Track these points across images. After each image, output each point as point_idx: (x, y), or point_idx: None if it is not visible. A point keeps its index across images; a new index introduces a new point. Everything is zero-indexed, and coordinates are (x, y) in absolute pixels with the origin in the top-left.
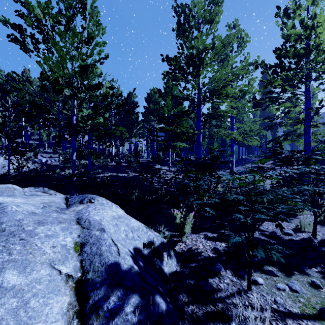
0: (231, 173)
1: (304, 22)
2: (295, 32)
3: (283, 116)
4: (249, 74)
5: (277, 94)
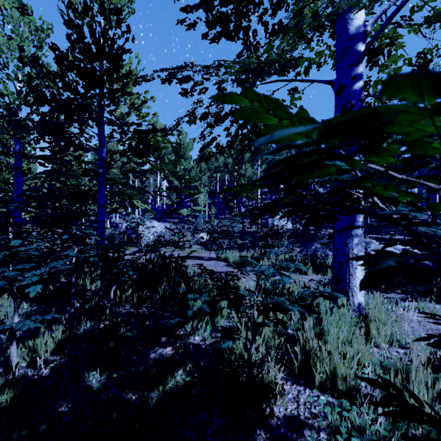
0: None
1: None
2: None
3: None
4: None
5: None
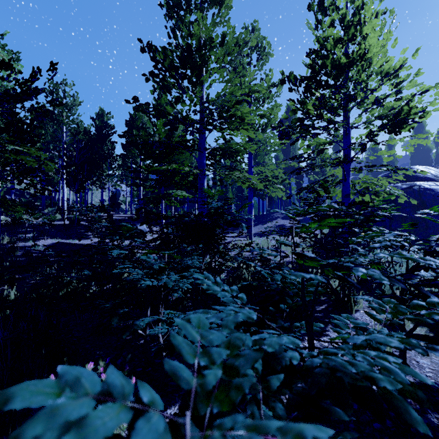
0: (249, 235)
1: (346, 20)
2: (333, 34)
3: (315, 156)
4: (272, 99)
5: (310, 120)
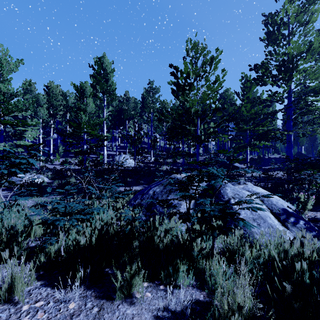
0: None
1: None
2: None
3: None
4: None
5: None
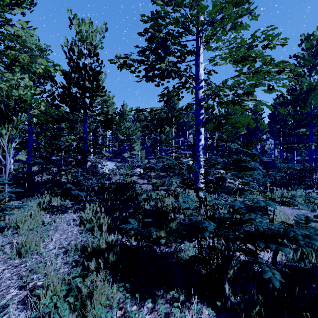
0: None
1: None
2: None
3: None
4: None
5: None
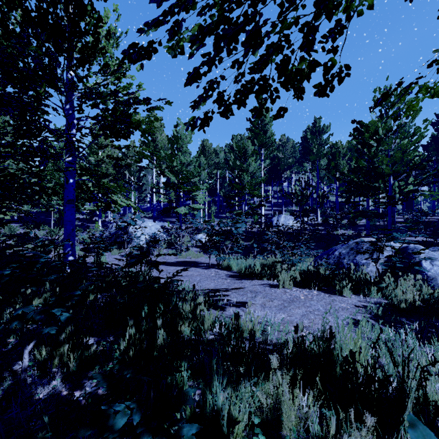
0: None
1: None
2: None
3: None
4: None
5: None
